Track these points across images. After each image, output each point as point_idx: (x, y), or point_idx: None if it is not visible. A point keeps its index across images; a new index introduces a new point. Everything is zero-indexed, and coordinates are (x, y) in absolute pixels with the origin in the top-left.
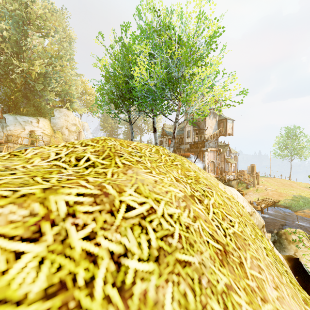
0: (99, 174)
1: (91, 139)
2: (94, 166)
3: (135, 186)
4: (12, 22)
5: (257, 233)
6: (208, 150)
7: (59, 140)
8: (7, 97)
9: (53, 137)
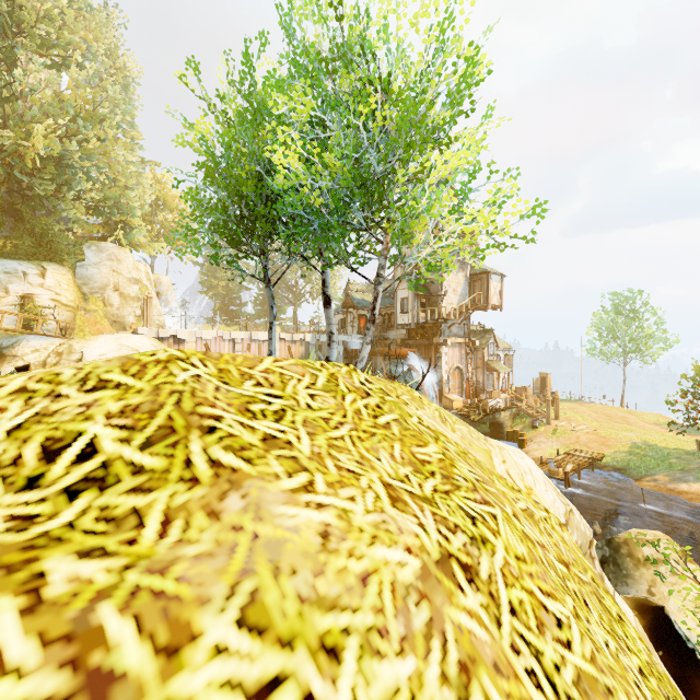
0: (112, 524)
1: (122, 360)
2: (105, 481)
3: (243, 590)
4: None
5: (610, 614)
6: (447, 342)
7: (98, 319)
8: None
9: (81, 312)
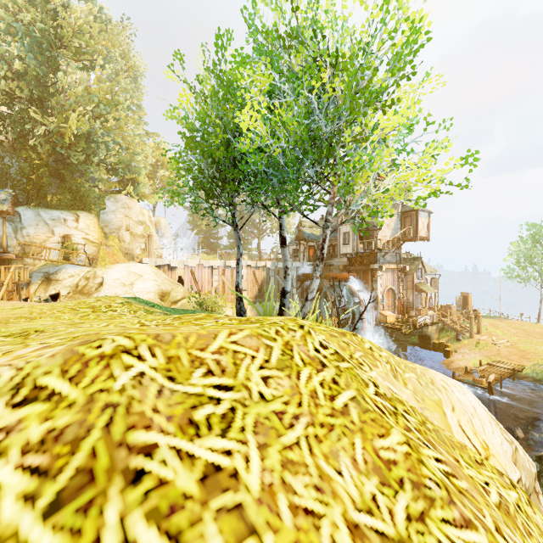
0: None
1: (65, 355)
2: None
3: None
4: (30, 44)
5: None
6: (382, 268)
7: (115, 252)
8: (24, 176)
9: (103, 246)
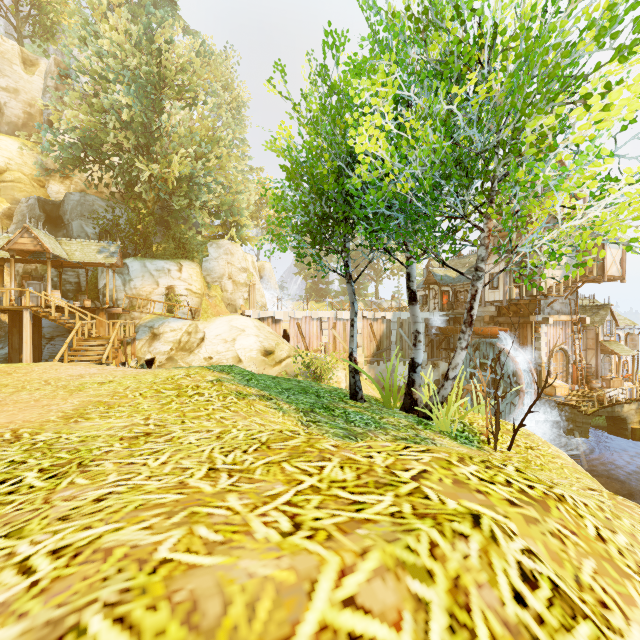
0: None
1: None
2: None
3: None
4: (135, 89)
5: None
6: (548, 321)
7: (217, 302)
8: (132, 227)
9: (205, 297)
